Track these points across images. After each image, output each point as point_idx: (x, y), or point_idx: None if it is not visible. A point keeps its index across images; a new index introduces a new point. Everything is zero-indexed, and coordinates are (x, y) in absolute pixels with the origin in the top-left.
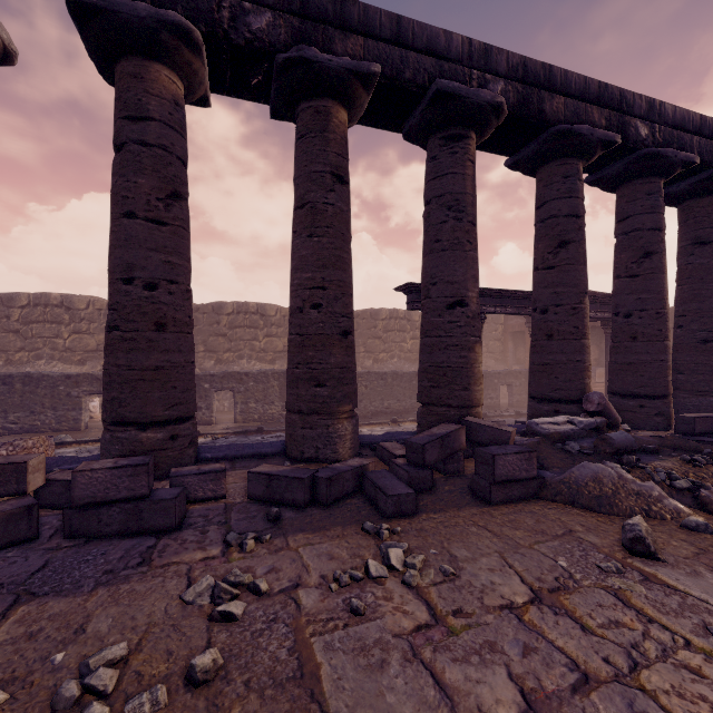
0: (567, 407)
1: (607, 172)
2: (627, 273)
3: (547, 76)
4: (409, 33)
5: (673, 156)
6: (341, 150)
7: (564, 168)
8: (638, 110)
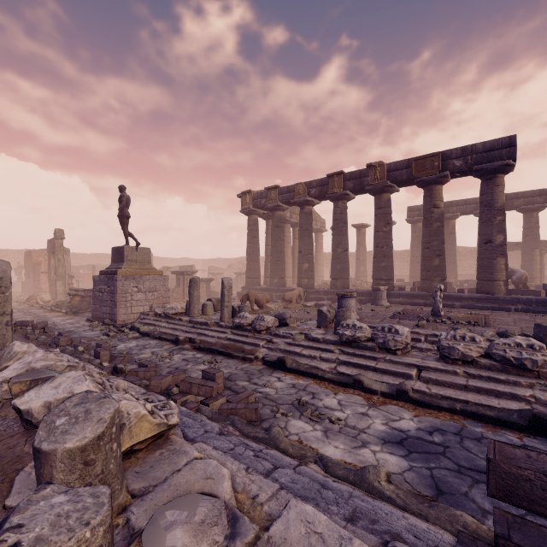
0: None
1: None
2: None
3: (515, 196)
4: (468, 202)
5: None
6: (452, 228)
7: (527, 215)
8: None
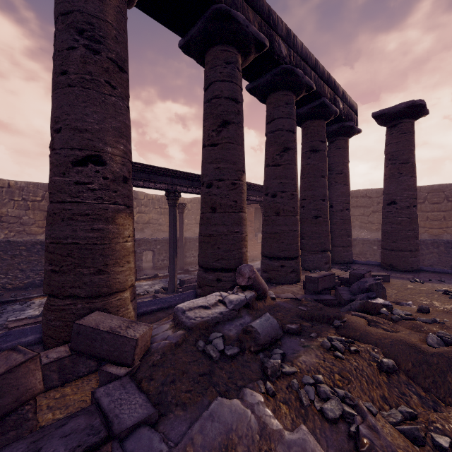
0: (228, 275)
1: (261, 81)
2: (274, 162)
3: None
4: None
5: (301, 77)
6: None
7: (226, 54)
8: (281, 32)
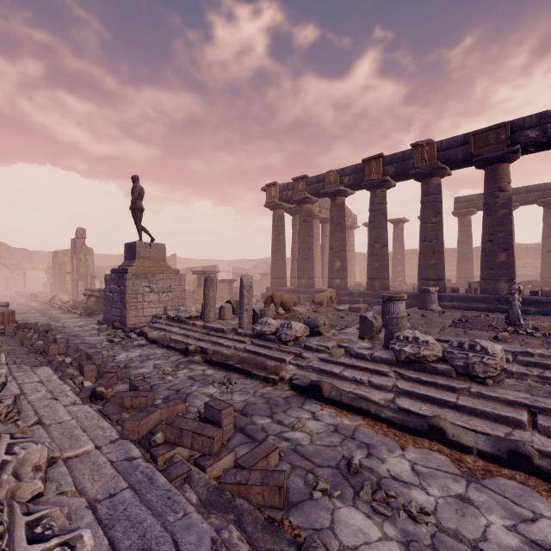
0: None
1: None
2: None
3: None
4: (530, 189)
5: None
6: None
7: None
8: None
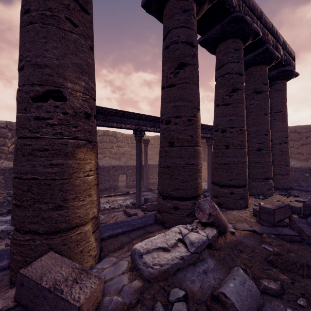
0: (184, 203)
1: (211, 32)
2: (223, 102)
3: None
4: None
5: (250, 24)
6: None
7: (182, 3)
8: None
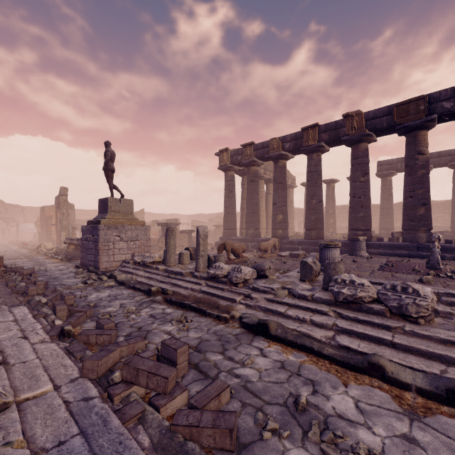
0: None
1: None
2: None
3: None
4: (442, 154)
5: None
6: None
7: None
8: None
